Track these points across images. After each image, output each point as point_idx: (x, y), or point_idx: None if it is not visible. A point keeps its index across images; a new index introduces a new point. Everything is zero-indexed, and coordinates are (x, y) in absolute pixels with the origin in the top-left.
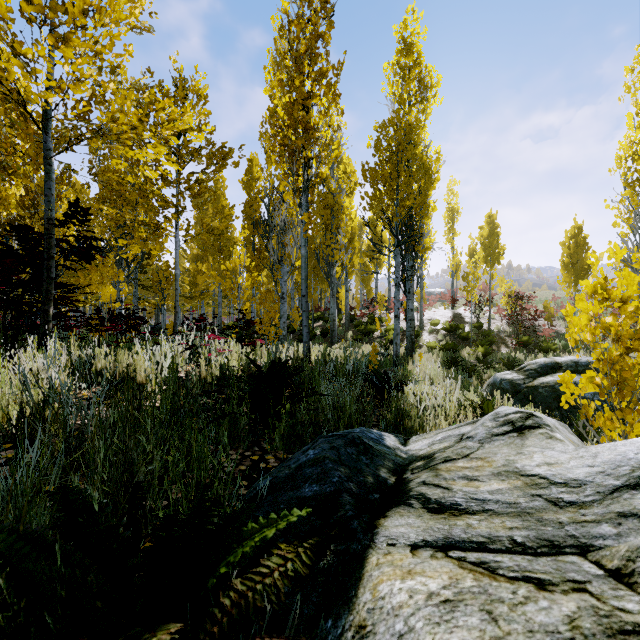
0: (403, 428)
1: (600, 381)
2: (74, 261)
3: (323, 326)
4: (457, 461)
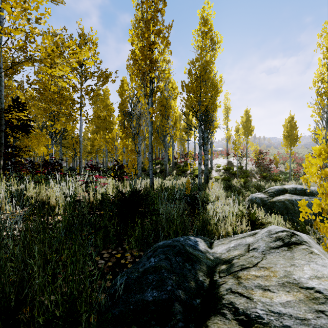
0: (207, 231)
1: (323, 206)
2: (17, 133)
3: (160, 167)
4: (250, 269)
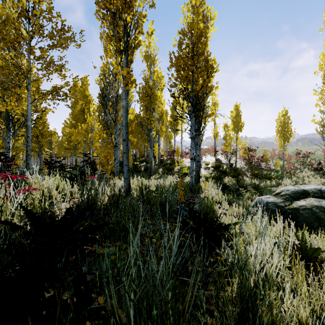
0: None
1: None
2: None
3: (145, 165)
4: None
